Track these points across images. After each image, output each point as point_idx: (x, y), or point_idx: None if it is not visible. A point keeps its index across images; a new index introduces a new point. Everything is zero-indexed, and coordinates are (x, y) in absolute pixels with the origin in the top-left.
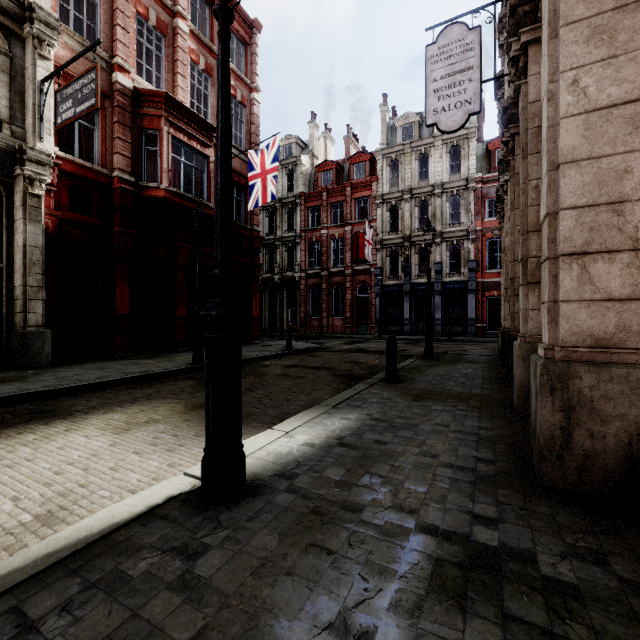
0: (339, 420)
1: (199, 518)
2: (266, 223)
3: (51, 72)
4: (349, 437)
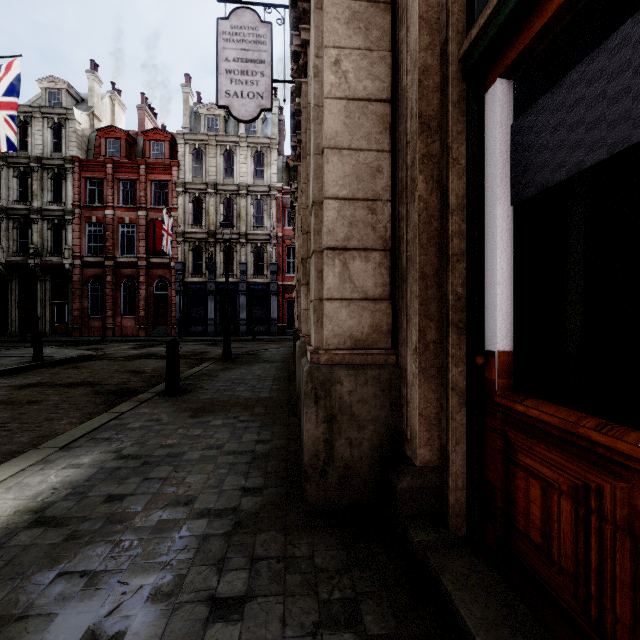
0: (60, 471)
1: None
2: (14, 186)
3: None
4: (61, 502)
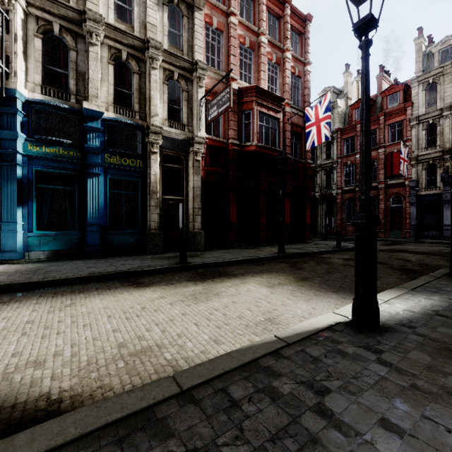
0: (424, 299)
1: (363, 336)
2: None
3: (205, 94)
4: (443, 311)
